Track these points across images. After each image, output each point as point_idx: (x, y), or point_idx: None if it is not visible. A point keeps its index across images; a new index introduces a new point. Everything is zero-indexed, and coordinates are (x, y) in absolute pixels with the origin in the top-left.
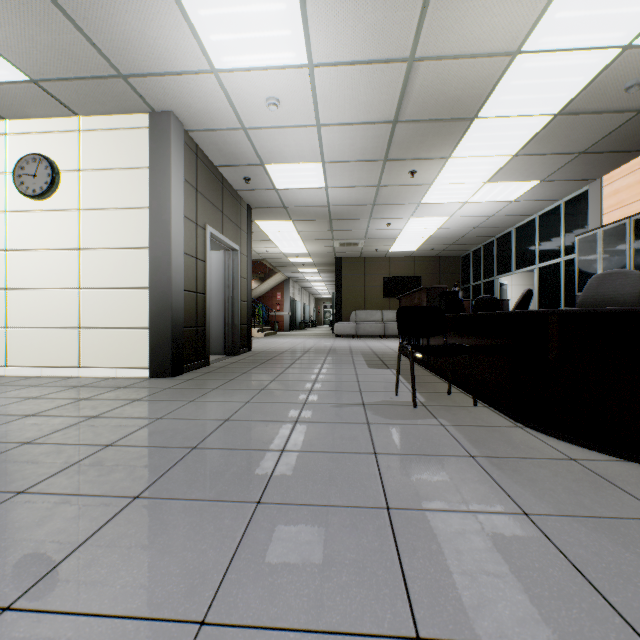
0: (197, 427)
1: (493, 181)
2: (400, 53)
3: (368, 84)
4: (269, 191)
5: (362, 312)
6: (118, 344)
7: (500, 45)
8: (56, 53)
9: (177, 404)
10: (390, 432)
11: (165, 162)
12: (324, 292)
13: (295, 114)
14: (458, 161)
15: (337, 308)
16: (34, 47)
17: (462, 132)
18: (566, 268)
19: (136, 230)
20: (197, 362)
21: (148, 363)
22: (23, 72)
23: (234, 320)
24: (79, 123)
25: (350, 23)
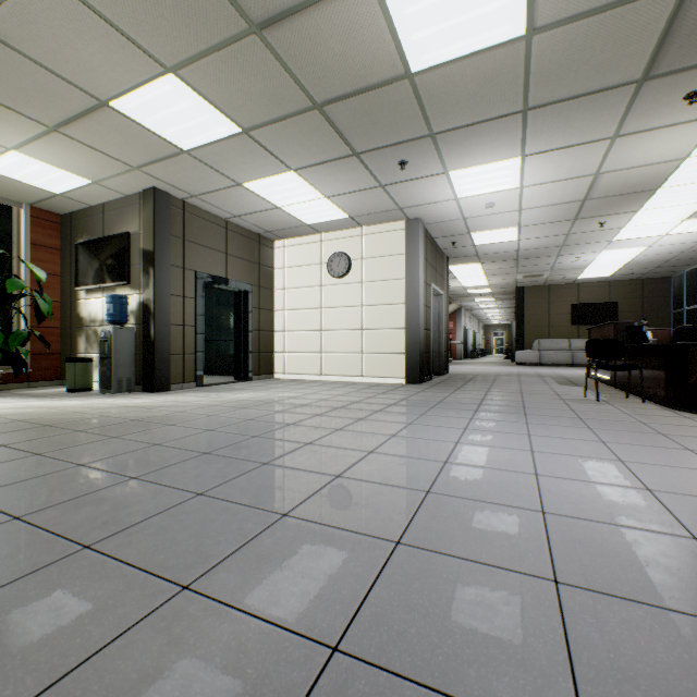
0: (471, 400)
1: (692, 218)
2: (587, 173)
3: (562, 188)
4: (468, 247)
5: (546, 340)
6: (385, 363)
7: (669, 158)
8: (371, 206)
9: (446, 394)
10: (580, 406)
11: (415, 250)
12: (495, 318)
13: (503, 207)
14: (648, 211)
15: (518, 337)
16: (362, 206)
17: (647, 196)
18: None
19: (396, 293)
20: (427, 377)
21: (404, 375)
22: (348, 215)
23: (440, 348)
24: (362, 231)
25: (551, 169)
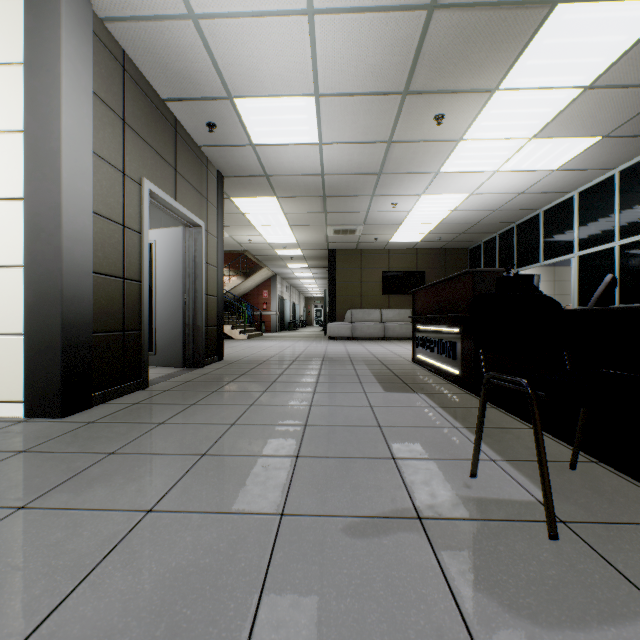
0: None
1: (542, 136)
2: None
3: None
4: (244, 148)
5: (358, 311)
6: None
7: None
8: None
9: None
10: None
11: (50, 52)
12: (315, 290)
13: None
14: (506, 97)
15: (330, 306)
16: None
17: (529, 35)
18: (622, 255)
19: (3, 168)
20: (124, 385)
21: (23, 393)
22: None
23: (196, 320)
24: None
25: None
